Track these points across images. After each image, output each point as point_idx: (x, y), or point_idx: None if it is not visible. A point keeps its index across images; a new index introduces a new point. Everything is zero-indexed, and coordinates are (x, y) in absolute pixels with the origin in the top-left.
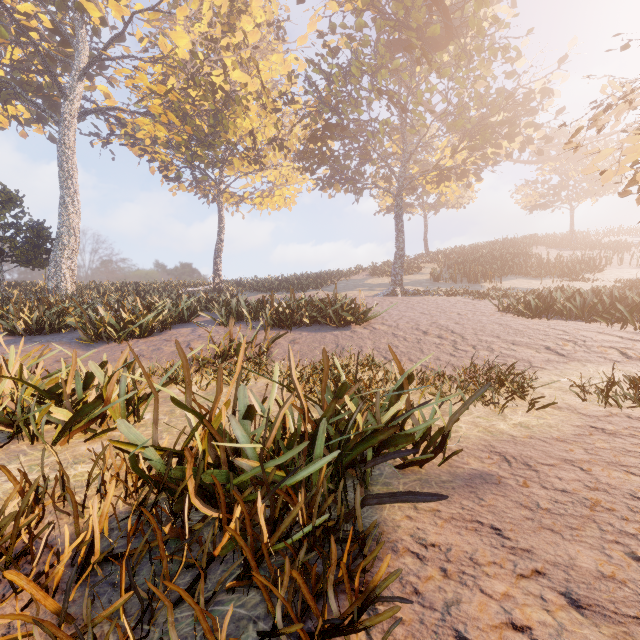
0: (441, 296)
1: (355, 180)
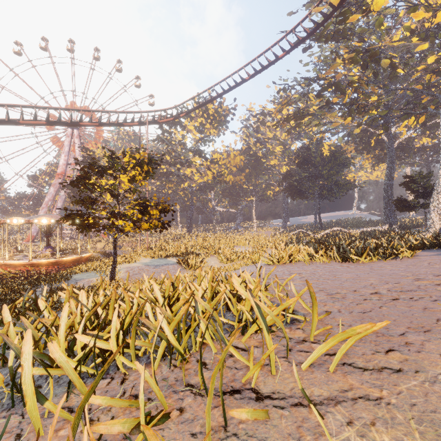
0: None
1: None
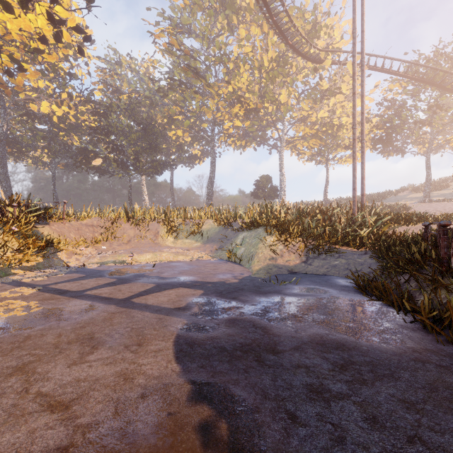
0: (451, 202)
1: (402, 151)
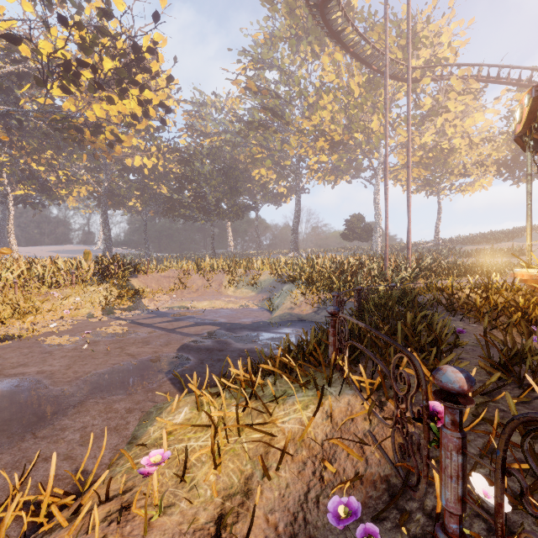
0: None
1: (537, 176)
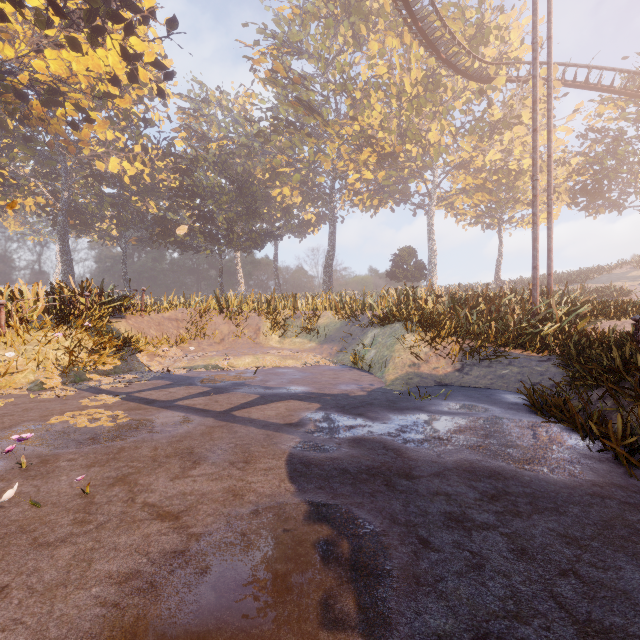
0: None
1: (619, 206)
